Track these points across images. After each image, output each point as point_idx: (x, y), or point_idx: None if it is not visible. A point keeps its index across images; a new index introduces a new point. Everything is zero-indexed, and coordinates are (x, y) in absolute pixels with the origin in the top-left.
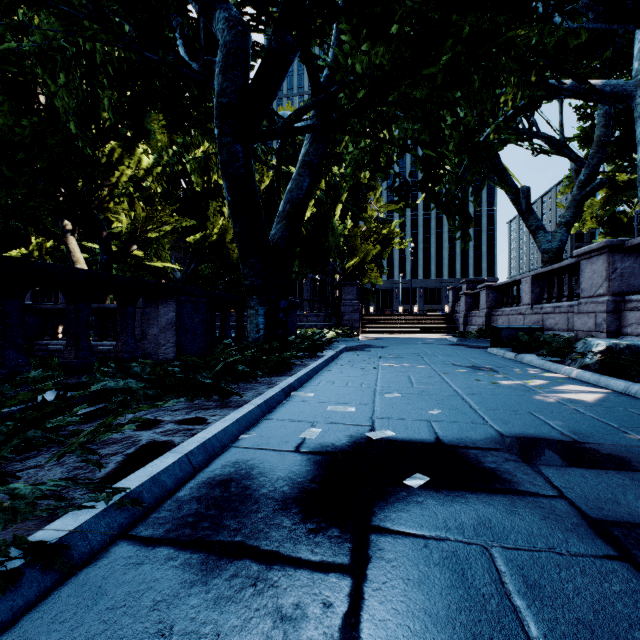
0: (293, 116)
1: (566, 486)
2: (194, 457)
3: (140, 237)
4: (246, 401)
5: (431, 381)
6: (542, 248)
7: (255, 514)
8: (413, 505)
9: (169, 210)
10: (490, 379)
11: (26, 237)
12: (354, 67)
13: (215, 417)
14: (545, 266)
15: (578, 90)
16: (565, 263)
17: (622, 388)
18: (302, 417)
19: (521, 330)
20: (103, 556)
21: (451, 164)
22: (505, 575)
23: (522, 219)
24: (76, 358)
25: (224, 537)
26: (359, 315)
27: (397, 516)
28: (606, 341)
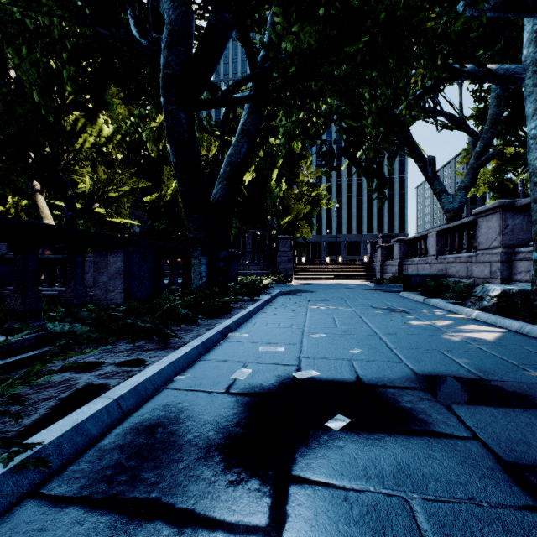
0: (231, 88)
1: (478, 426)
2: (124, 401)
3: (101, 196)
4: (186, 342)
5: (352, 322)
6: (445, 208)
7: (176, 464)
8: (334, 450)
9: (128, 173)
10: (403, 320)
11: (4, 196)
12: (287, 51)
13: (154, 358)
14: (447, 223)
15: (476, 73)
16: (465, 220)
17: (516, 327)
18: (235, 357)
19: (428, 277)
20: (4, 521)
21: (370, 133)
22: (427, 534)
23: (428, 184)
24: (23, 304)
25: (139, 493)
26: (292, 264)
27: (318, 463)
28: (501, 287)
